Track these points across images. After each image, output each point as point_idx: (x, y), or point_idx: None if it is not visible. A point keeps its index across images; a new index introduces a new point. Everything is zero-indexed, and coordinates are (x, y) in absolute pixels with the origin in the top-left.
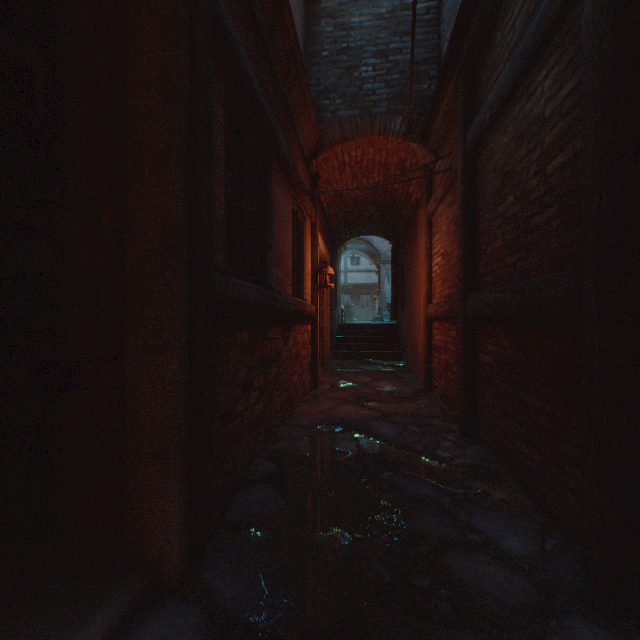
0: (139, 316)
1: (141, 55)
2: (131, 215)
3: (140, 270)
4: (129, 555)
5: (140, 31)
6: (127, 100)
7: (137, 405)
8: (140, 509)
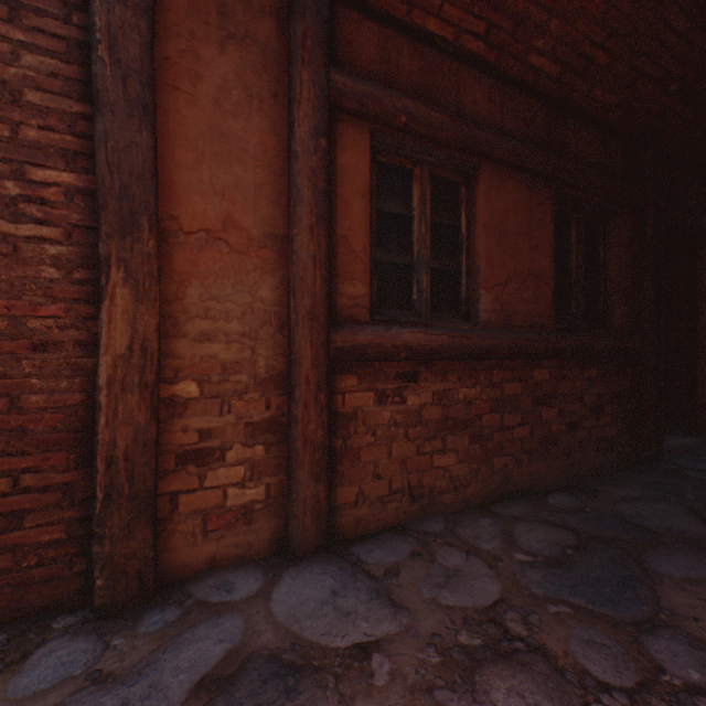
0: (702, 357)
1: (703, 273)
2: (698, 324)
3: (702, 342)
4: (697, 432)
5: (702, 266)
6: (696, 288)
7: (701, 385)
8: (702, 418)
